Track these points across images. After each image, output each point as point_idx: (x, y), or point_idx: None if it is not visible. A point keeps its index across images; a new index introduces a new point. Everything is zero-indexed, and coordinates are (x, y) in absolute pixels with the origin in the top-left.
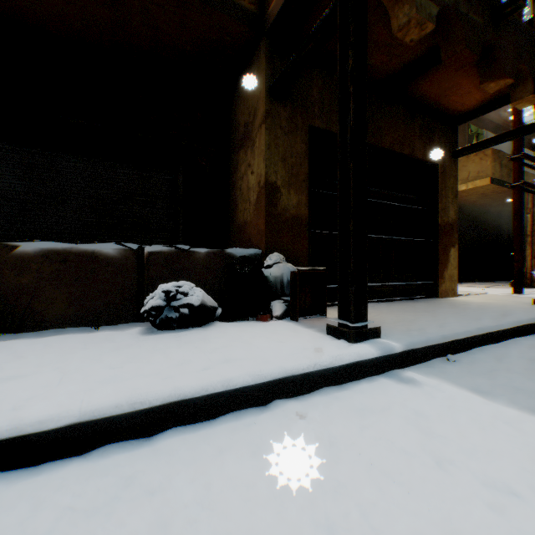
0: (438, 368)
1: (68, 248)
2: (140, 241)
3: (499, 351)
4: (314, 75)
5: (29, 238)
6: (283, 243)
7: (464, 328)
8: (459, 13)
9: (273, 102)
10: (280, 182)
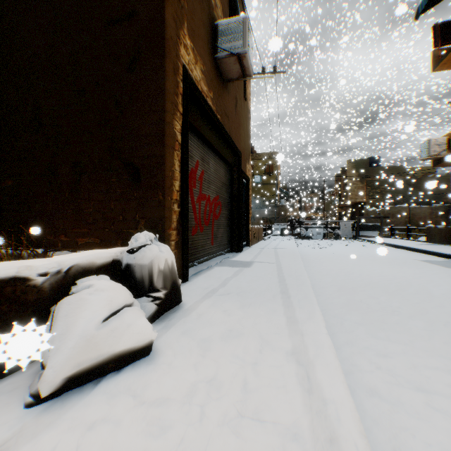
0: None
1: None
2: None
3: None
4: None
5: None
6: None
7: None
8: None
9: None
10: None
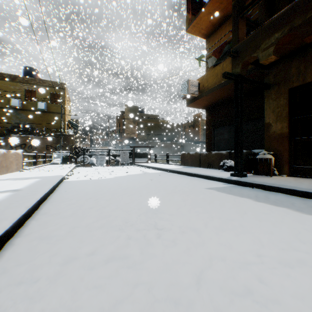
0: (240, 187)
1: (218, 152)
2: (253, 147)
3: (279, 194)
4: (292, 62)
5: (229, 149)
6: (272, 146)
7: (275, 183)
8: (294, 28)
9: (267, 90)
10: (271, 121)
